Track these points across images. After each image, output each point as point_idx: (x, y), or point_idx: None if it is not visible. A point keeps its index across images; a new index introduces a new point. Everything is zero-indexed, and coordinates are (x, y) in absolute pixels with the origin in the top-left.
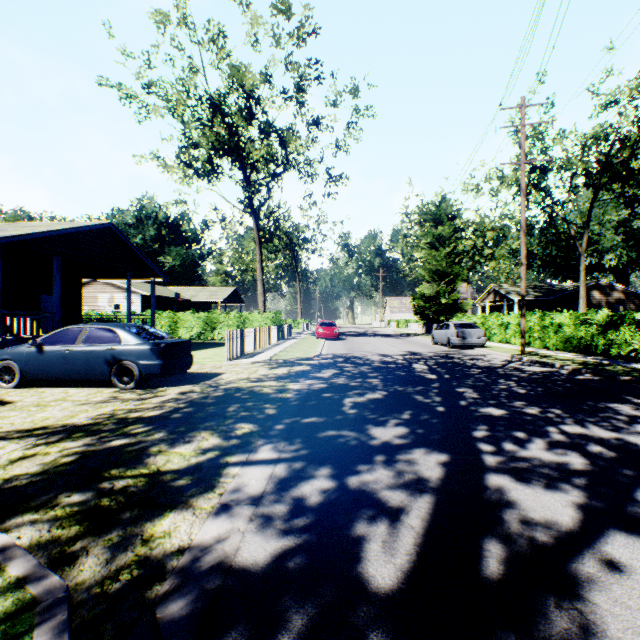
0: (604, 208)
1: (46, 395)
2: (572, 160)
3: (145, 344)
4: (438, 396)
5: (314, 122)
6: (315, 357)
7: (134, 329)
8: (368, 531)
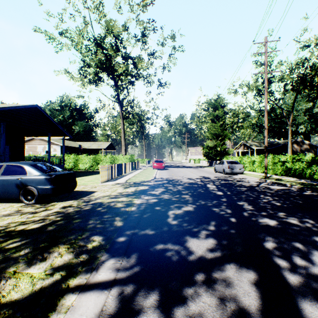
0: (298, 102)
1: None
2: (285, 76)
3: (42, 175)
4: (228, 208)
5: (151, 54)
6: (151, 180)
7: (36, 165)
8: None
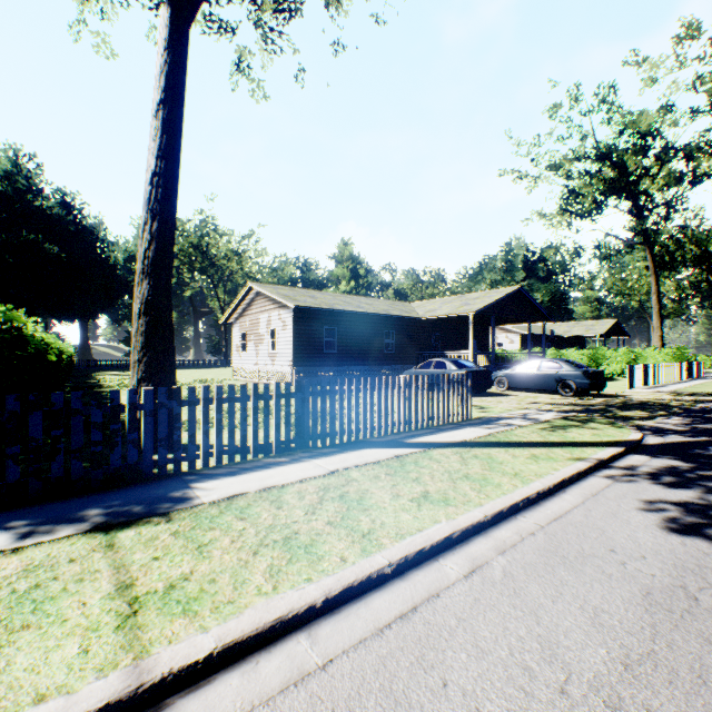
0: None
1: (525, 394)
2: None
3: (578, 371)
4: None
5: None
6: None
7: (568, 362)
8: None
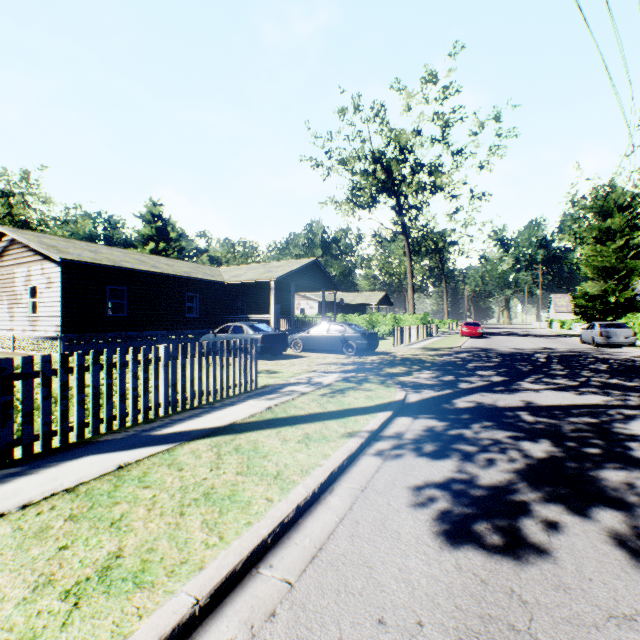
0: None
1: (317, 355)
2: None
3: (358, 333)
4: (531, 366)
5: (457, 153)
6: (456, 348)
7: (351, 325)
8: (462, 383)
